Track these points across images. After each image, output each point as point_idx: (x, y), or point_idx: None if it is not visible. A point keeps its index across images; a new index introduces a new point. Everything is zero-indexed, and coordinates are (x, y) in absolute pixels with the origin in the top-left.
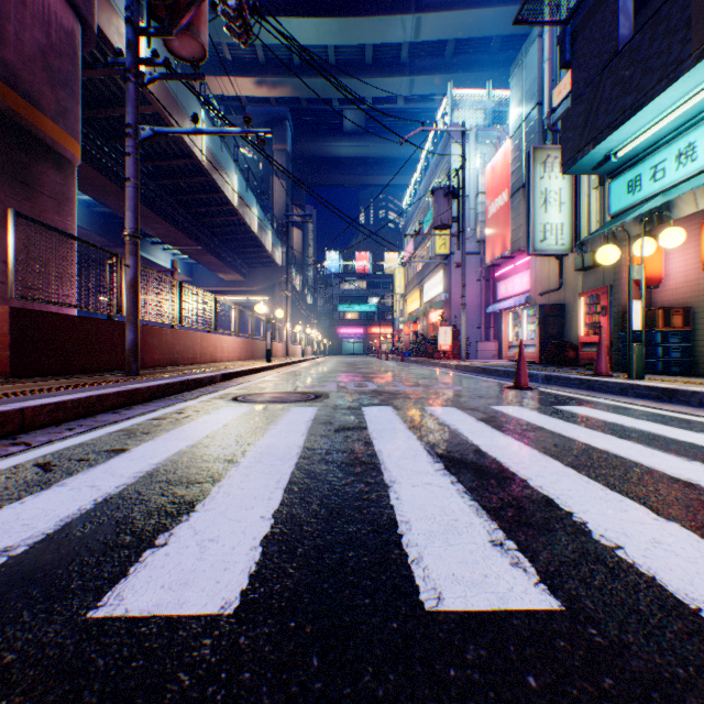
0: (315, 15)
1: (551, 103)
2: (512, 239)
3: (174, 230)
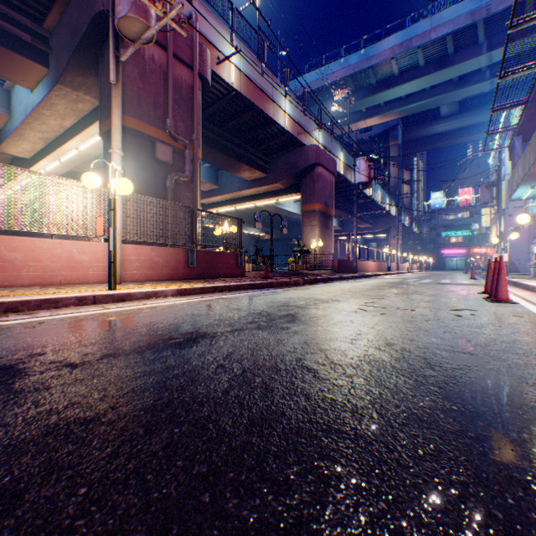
0: (414, 80)
1: None
2: None
3: (340, 212)
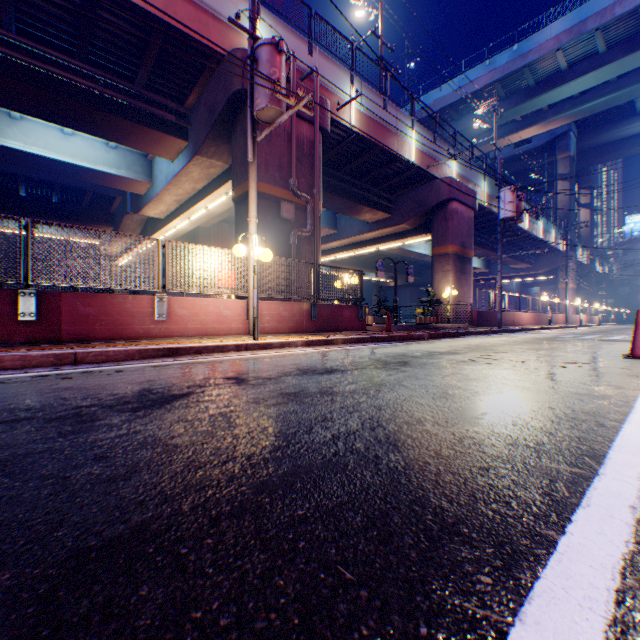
0: (590, 73)
1: None
2: None
3: (485, 251)
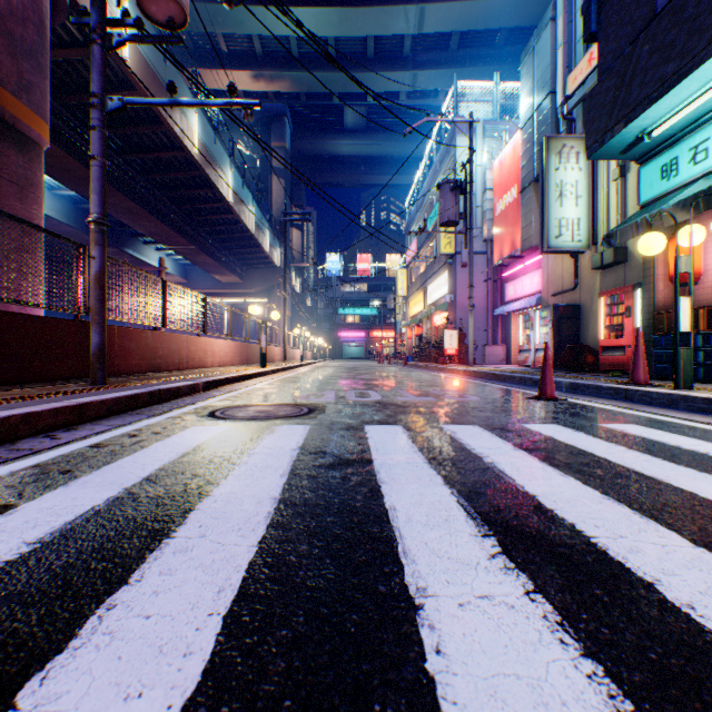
0: (314, 5)
1: (566, 91)
2: (522, 236)
3: (166, 228)
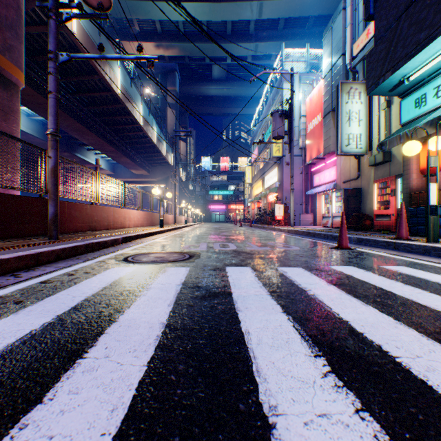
0: (193, 1)
1: (352, 53)
2: (324, 145)
3: (100, 140)
